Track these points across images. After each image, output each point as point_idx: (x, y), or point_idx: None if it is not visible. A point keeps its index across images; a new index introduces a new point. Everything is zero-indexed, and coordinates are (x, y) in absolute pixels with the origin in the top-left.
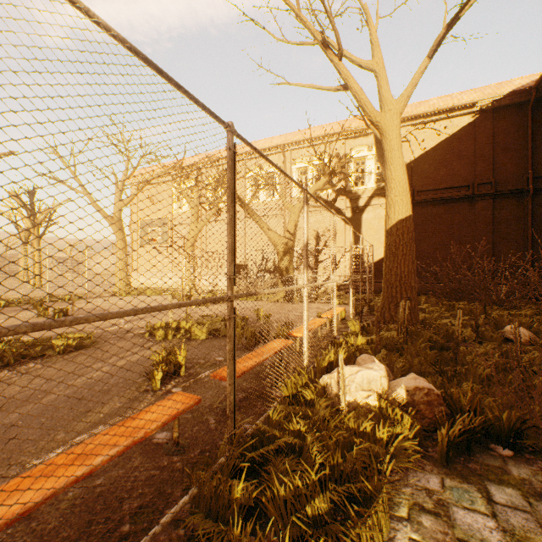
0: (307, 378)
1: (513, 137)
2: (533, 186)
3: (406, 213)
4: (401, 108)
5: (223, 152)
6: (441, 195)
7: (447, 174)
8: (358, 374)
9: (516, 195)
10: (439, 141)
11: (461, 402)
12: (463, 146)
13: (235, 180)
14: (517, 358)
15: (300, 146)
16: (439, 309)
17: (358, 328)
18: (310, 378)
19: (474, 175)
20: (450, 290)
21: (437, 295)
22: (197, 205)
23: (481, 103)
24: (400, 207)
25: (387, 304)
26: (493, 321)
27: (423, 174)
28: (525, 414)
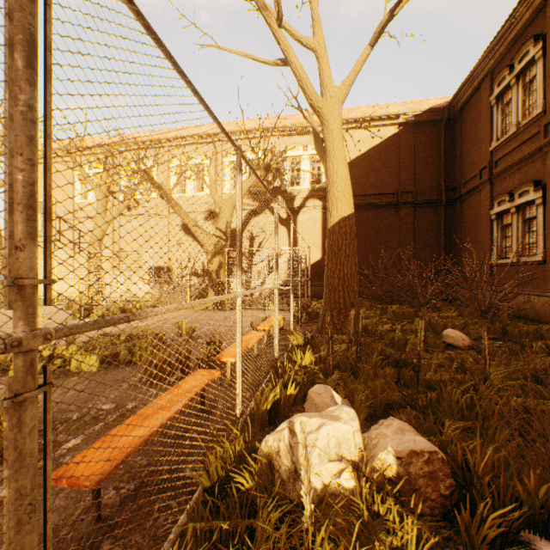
0: (242, 440)
1: (430, 151)
2: (446, 198)
3: (349, 211)
4: (343, 97)
5: (142, 135)
6: (371, 200)
7: (376, 181)
8: (322, 432)
9: (432, 204)
10: (369, 148)
11: (476, 471)
12: (390, 155)
13: (48, 17)
14: (485, 374)
15: (232, 138)
16: (374, 313)
17: (302, 341)
18: (246, 439)
19: (399, 184)
20: (383, 294)
21: (371, 299)
22: (106, 193)
23: (405, 116)
24: (343, 204)
25: (330, 311)
26: (429, 324)
27: (355, 178)
28: (546, 471)
